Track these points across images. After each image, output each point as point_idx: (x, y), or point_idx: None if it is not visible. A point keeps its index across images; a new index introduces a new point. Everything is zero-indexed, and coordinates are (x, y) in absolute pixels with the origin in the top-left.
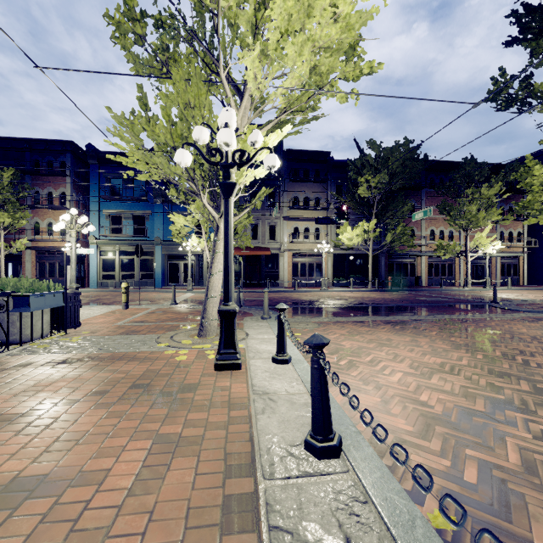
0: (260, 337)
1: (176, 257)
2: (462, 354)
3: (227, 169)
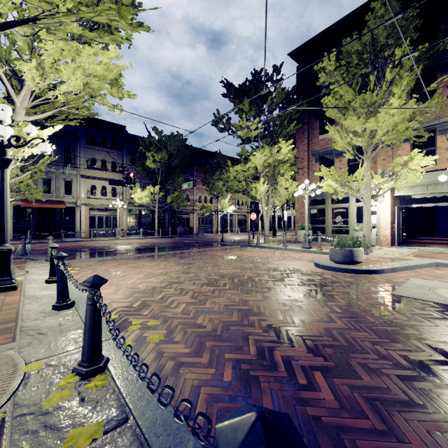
0: (40, 272)
1: None
2: (178, 267)
3: (3, 148)
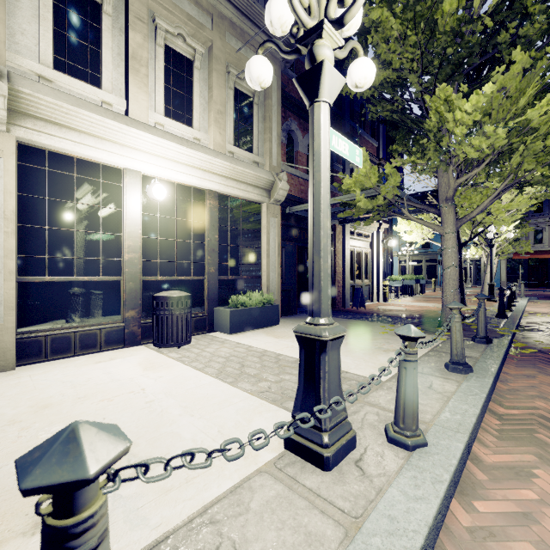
0: None
1: None
2: None
3: (491, 240)
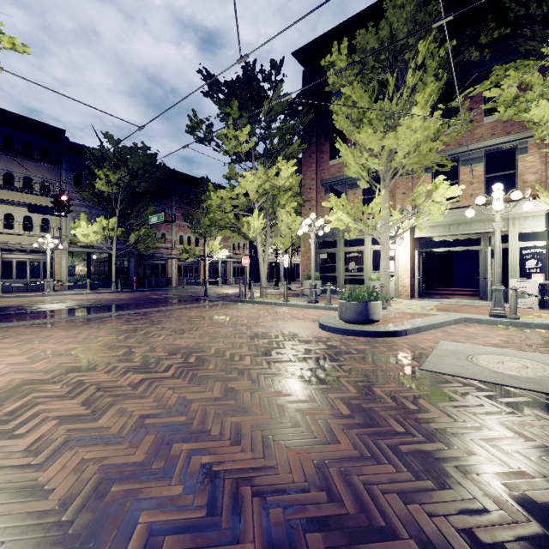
0: None
1: None
2: (109, 337)
3: None
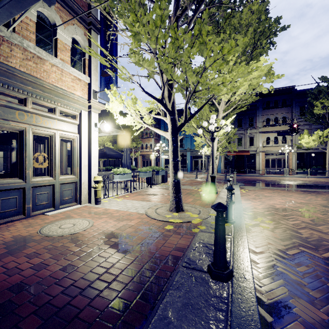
0: None
1: (196, 157)
2: (323, 201)
3: (213, 133)
